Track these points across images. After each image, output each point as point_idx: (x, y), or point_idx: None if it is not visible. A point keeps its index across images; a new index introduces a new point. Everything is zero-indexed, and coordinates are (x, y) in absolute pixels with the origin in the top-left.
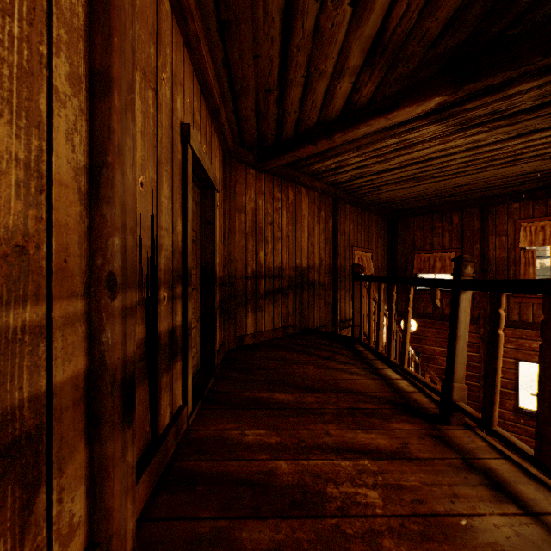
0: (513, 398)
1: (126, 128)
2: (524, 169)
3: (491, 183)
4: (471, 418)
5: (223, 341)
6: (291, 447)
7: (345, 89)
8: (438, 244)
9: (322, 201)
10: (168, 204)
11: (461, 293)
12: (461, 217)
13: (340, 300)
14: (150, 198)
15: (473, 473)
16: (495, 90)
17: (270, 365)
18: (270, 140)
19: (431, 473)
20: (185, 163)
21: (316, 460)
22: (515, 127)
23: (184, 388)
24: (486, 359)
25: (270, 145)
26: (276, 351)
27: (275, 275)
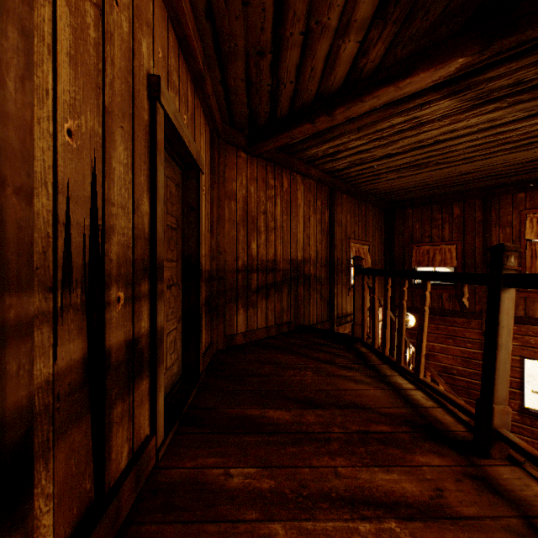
0: (518, 397)
1: (2, 7)
2: (537, 154)
3: (497, 171)
4: (523, 455)
5: (210, 341)
6: (289, 497)
7: (350, 51)
8: (438, 237)
9: (318, 190)
10: (125, 173)
11: (503, 290)
12: (463, 208)
13: (337, 295)
14: (89, 158)
15: None
16: (525, 53)
17: (263, 371)
18: (263, 119)
19: None
20: (154, 125)
21: (324, 521)
22: (537, 103)
23: (152, 412)
24: None
25: (263, 124)
26: (270, 353)
27: (269, 269)
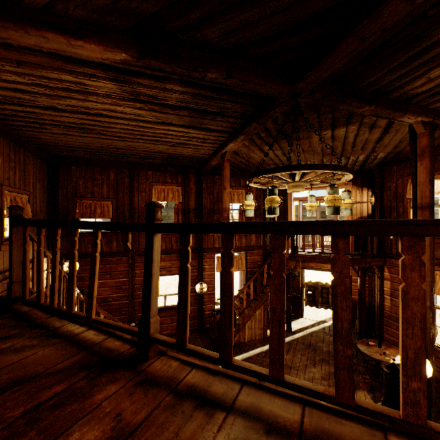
0: None
1: None
2: (159, 148)
3: (139, 153)
4: (168, 346)
5: None
6: None
7: None
8: (99, 194)
9: None
10: None
11: (155, 235)
12: (117, 174)
13: None
14: None
15: (185, 401)
16: (160, 79)
17: None
18: None
19: (158, 435)
20: None
21: None
22: (162, 116)
23: None
24: (179, 290)
25: None
26: None
27: None
